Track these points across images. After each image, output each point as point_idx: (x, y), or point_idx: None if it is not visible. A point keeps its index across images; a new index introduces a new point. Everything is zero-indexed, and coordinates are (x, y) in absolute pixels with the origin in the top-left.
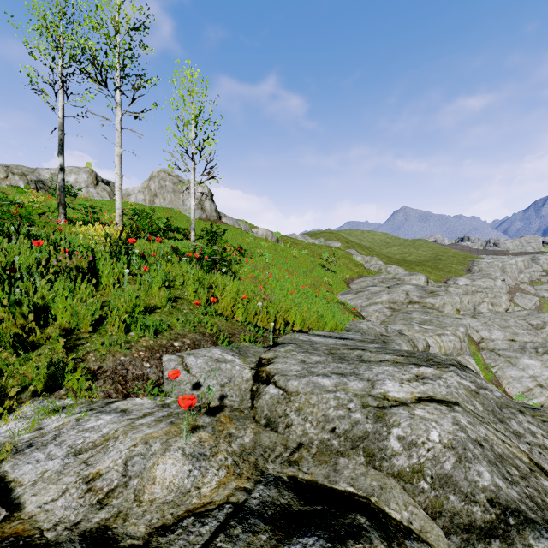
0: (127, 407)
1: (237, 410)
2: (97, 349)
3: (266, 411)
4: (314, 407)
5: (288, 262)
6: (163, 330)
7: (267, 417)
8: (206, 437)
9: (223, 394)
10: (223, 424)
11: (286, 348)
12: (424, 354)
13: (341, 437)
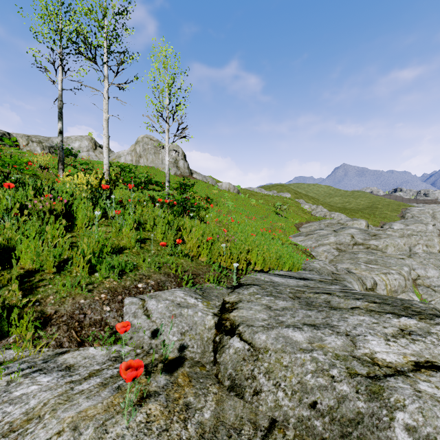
0: (74, 361)
1: (198, 365)
2: (58, 291)
3: (230, 369)
4: (287, 370)
5: (248, 209)
6: (129, 270)
7: (231, 377)
8: (156, 414)
9: (184, 344)
10: (180, 388)
11: (249, 290)
12: (397, 300)
13: (325, 418)
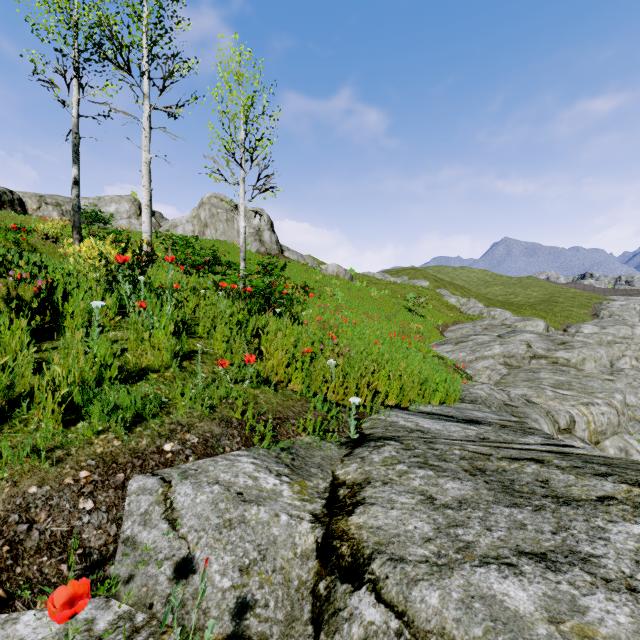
0: None
1: None
2: None
3: None
4: None
5: (366, 304)
6: (151, 415)
7: None
8: None
9: (246, 597)
10: None
11: (383, 451)
12: None
13: None
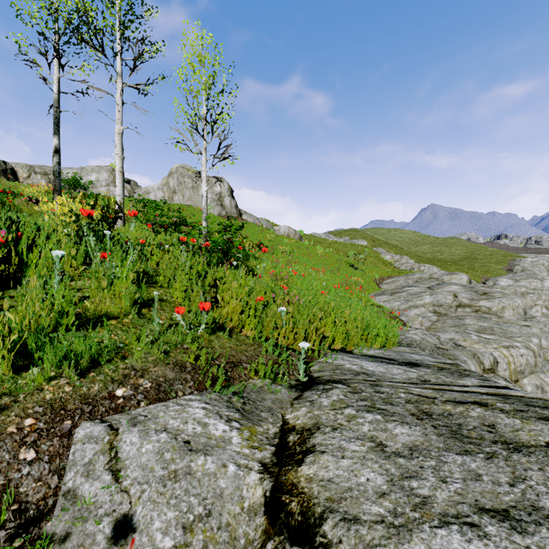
0: None
1: None
2: None
3: None
4: None
5: (313, 260)
6: (106, 360)
7: None
8: None
9: None
10: None
11: (331, 395)
12: None
13: None
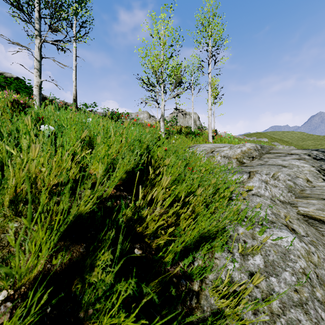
0: None
1: None
2: None
3: None
4: None
5: None
6: None
7: None
8: None
9: None
10: None
11: None
12: None
13: None
